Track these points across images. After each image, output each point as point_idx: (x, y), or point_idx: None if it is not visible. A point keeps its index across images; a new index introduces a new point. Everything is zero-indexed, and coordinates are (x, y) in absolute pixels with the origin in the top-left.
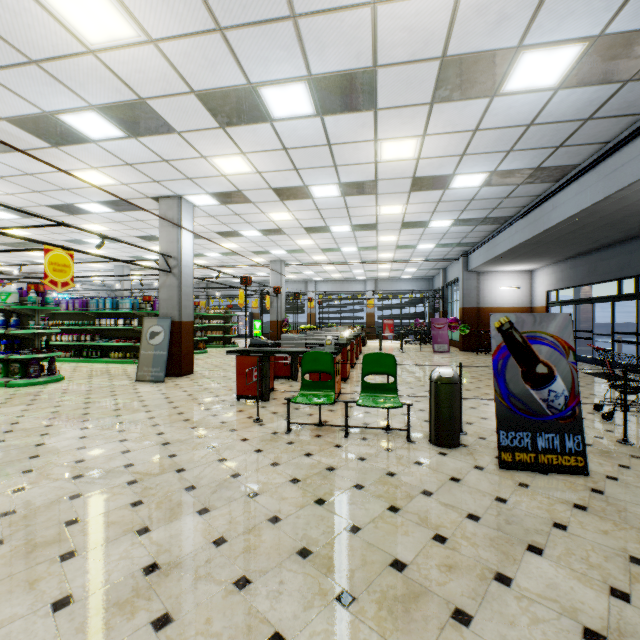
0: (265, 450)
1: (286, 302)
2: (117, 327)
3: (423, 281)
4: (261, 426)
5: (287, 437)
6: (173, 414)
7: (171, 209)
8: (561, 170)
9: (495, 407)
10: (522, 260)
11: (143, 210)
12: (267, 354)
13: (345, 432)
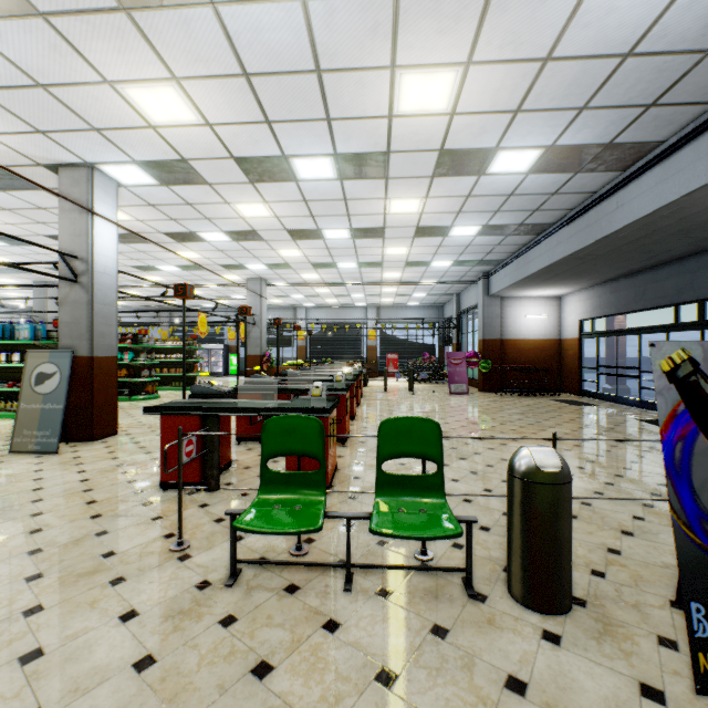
0: (162, 659)
1: (271, 332)
2: (9, 365)
3: (432, 309)
4: (181, 563)
5: (226, 599)
6: (18, 534)
7: (77, 185)
8: (637, 150)
9: (676, 547)
10: (556, 282)
11: (40, 189)
12: (213, 412)
13: (346, 577)
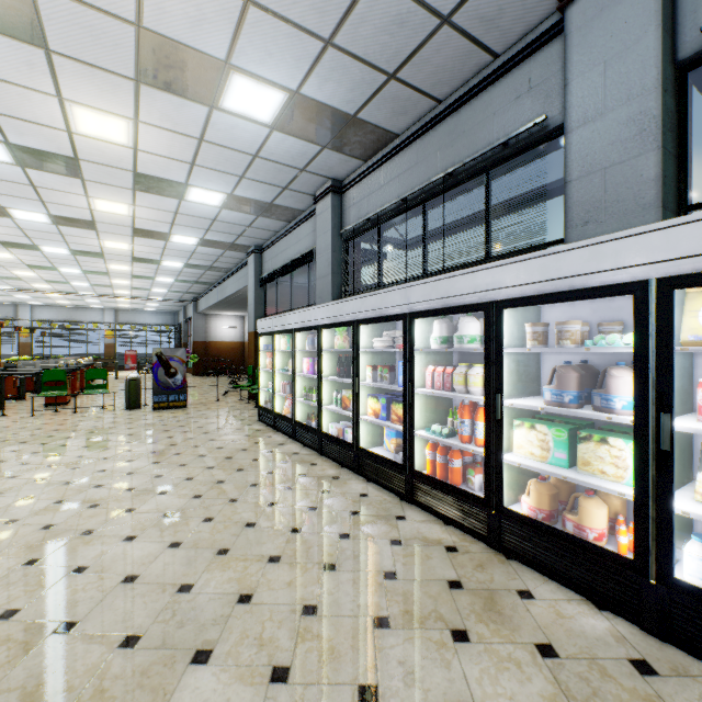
0: (20, 421)
1: None
2: None
3: (169, 314)
4: (9, 417)
5: (34, 417)
6: None
7: None
8: (225, 269)
9: (153, 387)
10: (231, 310)
11: None
12: (4, 376)
13: (75, 411)
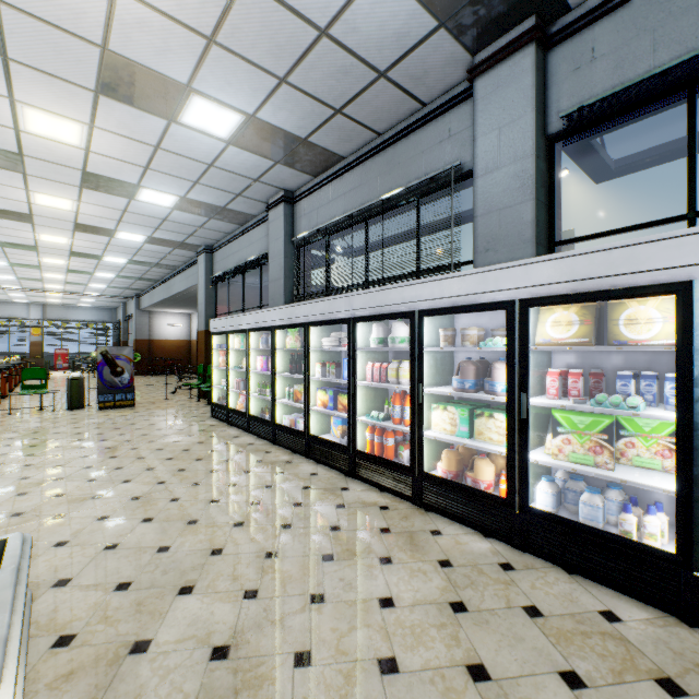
0: None
1: None
2: None
3: (106, 311)
4: None
5: None
6: None
7: None
8: (173, 266)
9: (98, 386)
10: (177, 307)
11: None
12: None
13: (10, 413)
